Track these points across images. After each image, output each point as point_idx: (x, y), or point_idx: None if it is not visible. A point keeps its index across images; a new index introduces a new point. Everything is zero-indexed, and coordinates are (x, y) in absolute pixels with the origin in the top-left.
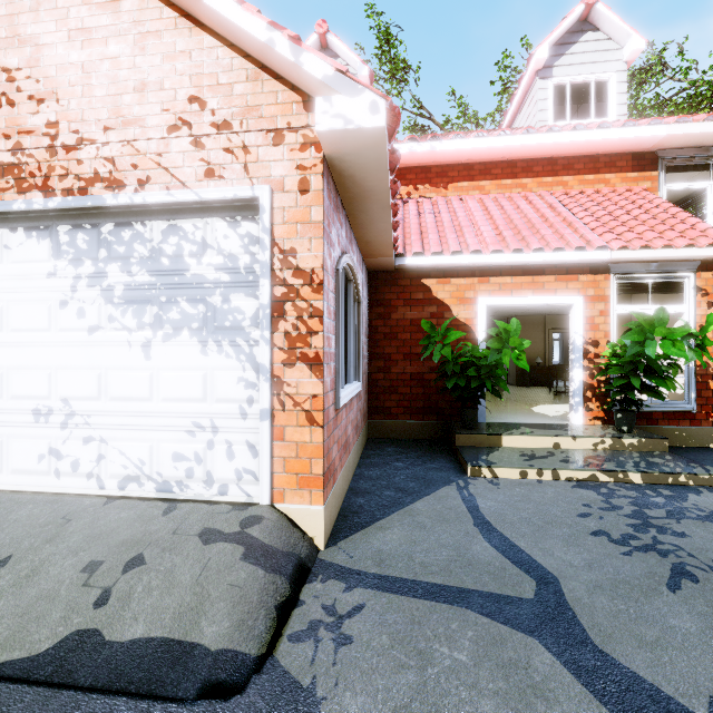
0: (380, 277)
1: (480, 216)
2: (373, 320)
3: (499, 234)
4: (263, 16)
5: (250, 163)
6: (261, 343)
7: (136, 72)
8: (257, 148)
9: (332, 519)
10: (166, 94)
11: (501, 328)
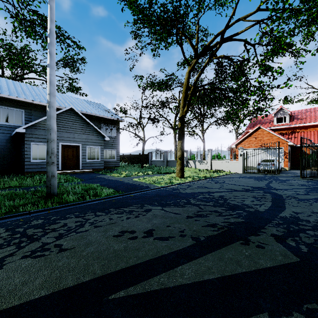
0: (292, 147)
1: (312, 136)
2: (291, 153)
3: (315, 140)
4: (283, 138)
5: (281, 145)
6: (282, 157)
7: (272, 139)
8: (282, 144)
9: (288, 170)
10: (274, 141)
11: (310, 155)
